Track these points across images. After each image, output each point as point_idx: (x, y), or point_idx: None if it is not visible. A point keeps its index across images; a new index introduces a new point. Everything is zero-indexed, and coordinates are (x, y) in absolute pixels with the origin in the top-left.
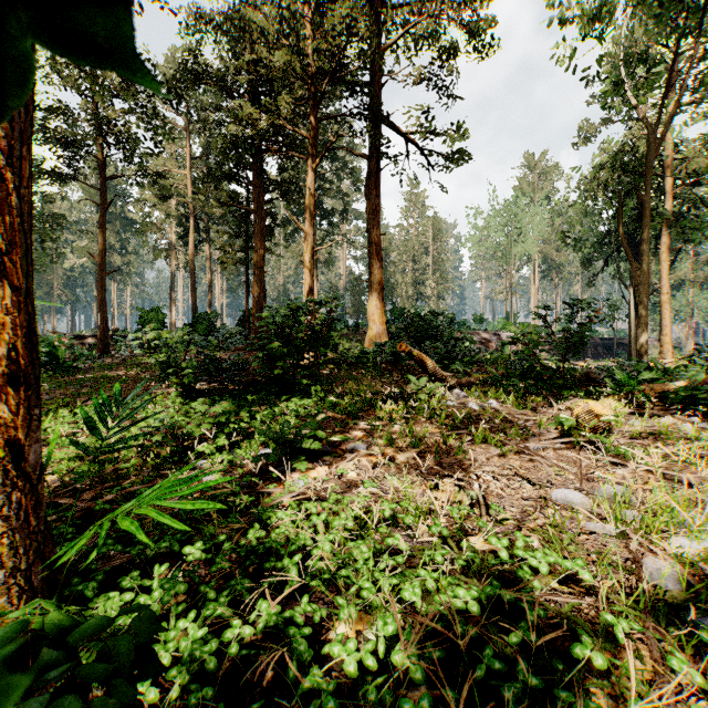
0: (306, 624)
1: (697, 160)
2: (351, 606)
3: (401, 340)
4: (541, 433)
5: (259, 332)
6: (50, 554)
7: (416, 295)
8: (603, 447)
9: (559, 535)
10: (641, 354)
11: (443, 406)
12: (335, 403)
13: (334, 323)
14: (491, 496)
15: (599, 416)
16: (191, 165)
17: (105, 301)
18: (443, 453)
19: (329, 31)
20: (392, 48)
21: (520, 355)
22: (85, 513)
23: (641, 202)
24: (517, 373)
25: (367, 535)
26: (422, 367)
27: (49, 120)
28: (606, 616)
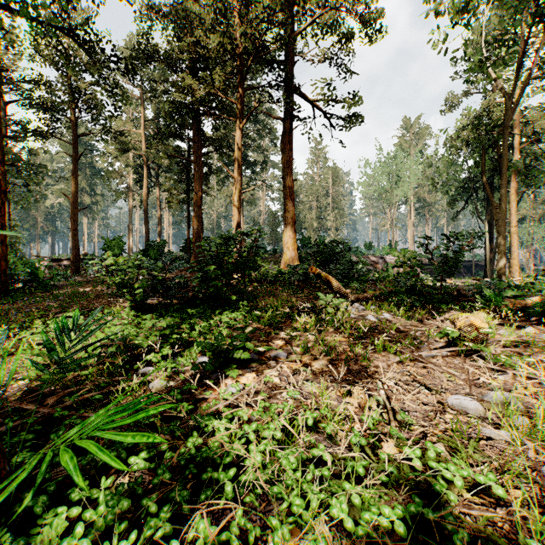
0: (241, 537)
1: (539, 123)
2: (283, 526)
3: (308, 262)
4: (430, 342)
5: (198, 256)
6: (2, 472)
7: (319, 227)
8: (482, 355)
9: (460, 441)
10: (500, 274)
11: (346, 318)
12: (259, 315)
13: (258, 250)
14: (396, 401)
15: (478, 329)
16: (145, 126)
17: (77, 232)
18: (351, 360)
19: (253, 19)
20: (302, 34)
21: (406, 276)
22: (48, 417)
23: (499, 155)
24: (402, 290)
25: (292, 441)
26: (328, 286)
27: (33, 90)
28: (533, 544)
